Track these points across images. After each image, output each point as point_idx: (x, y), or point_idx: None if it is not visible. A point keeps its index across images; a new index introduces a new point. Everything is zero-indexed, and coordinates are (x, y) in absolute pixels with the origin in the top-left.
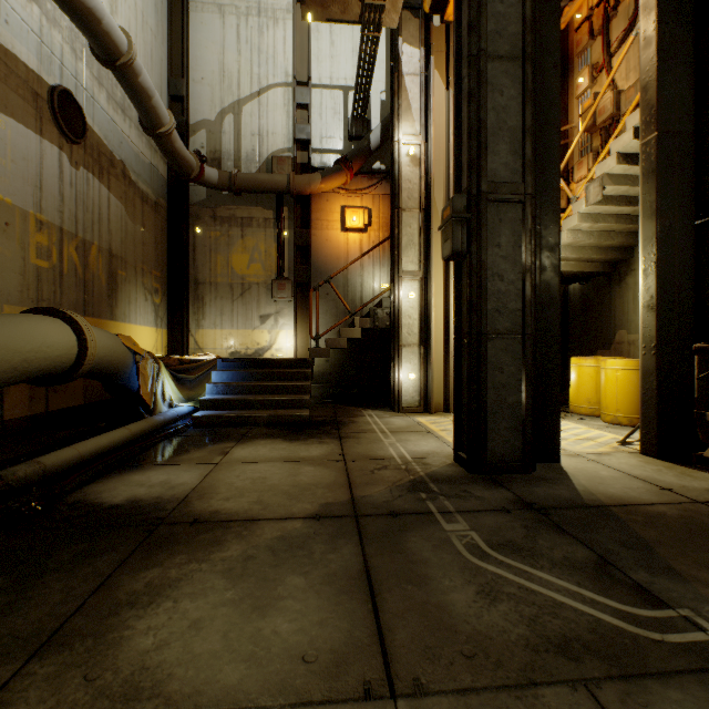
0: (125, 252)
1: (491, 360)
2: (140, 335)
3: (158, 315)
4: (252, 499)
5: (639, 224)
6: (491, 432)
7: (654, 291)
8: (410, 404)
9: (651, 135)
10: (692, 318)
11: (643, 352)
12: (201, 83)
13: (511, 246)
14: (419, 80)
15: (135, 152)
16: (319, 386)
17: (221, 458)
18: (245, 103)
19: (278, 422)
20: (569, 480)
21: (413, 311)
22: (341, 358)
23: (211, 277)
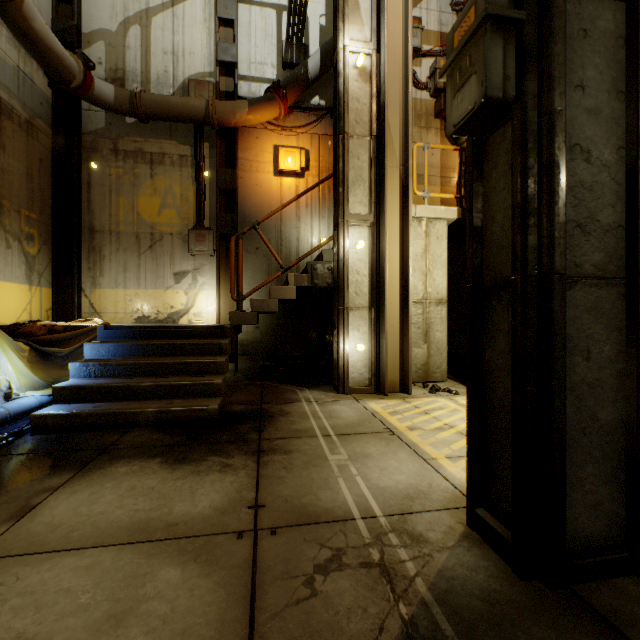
0: None
1: (567, 332)
2: None
3: (34, 268)
4: None
5: None
6: (567, 488)
7: None
8: (358, 383)
9: None
10: None
11: None
12: None
13: (604, 90)
14: None
15: None
16: (247, 357)
17: None
18: (155, 13)
19: (171, 420)
20: None
21: (362, 265)
22: (274, 324)
23: (111, 224)
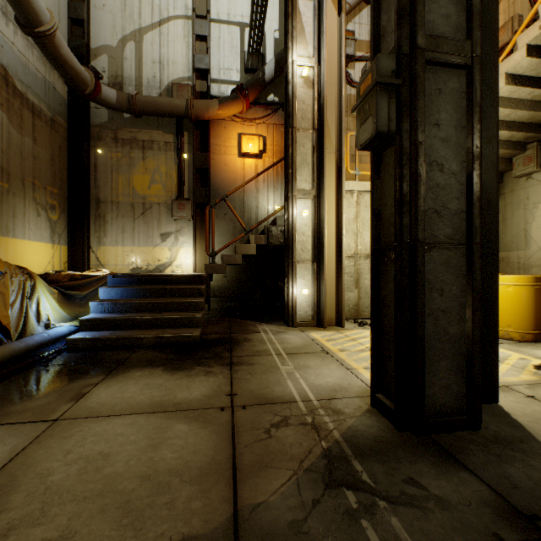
0: (8, 162)
1: (428, 278)
2: (29, 250)
3: (56, 231)
4: (53, 529)
5: None
6: (428, 375)
7: None
8: (303, 319)
9: None
10: None
11: None
12: (102, 10)
13: (452, 126)
14: (312, 4)
15: (23, 61)
16: (217, 299)
17: (67, 407)
18: (146, 32)
19: (165, 344)
20: (539, 442)
21: (307, 229)
22: (238, 273)
23: (112, 196)
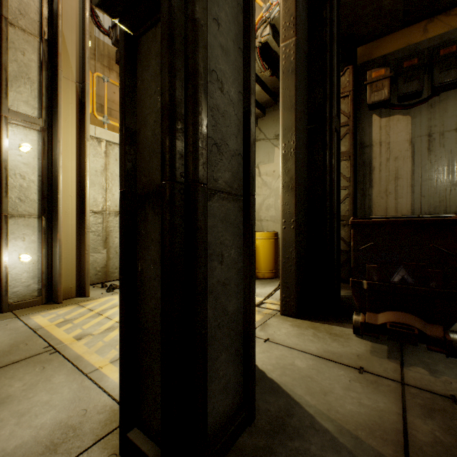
0: None
1: (208, 239)
2: None
3: None
4: None
5: (280, 114)
6: (208, 383)
7: (294, 174)
8: (23, 297)
9: (292, 39)
10: (307, 200)
11: (284, 226)
12: None
13: (232, 38)
14: None
15: None
16: None
17: None
18: None
19: None
20: (300, 406)
21: (29, 170)
22: None
23: None
